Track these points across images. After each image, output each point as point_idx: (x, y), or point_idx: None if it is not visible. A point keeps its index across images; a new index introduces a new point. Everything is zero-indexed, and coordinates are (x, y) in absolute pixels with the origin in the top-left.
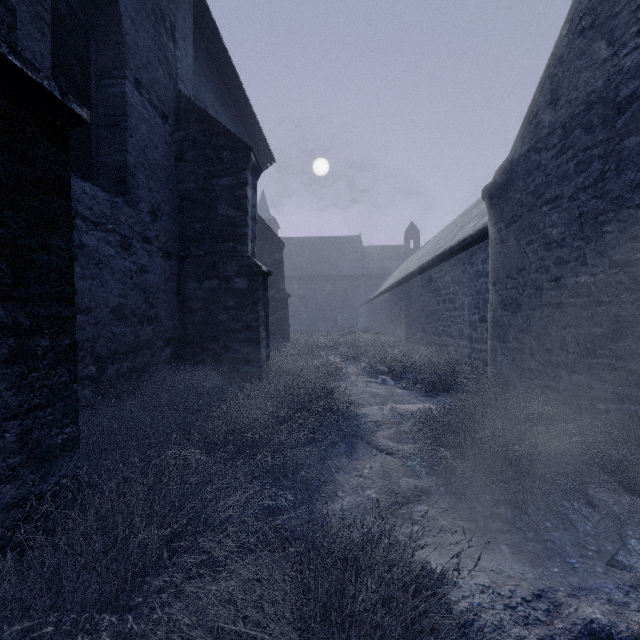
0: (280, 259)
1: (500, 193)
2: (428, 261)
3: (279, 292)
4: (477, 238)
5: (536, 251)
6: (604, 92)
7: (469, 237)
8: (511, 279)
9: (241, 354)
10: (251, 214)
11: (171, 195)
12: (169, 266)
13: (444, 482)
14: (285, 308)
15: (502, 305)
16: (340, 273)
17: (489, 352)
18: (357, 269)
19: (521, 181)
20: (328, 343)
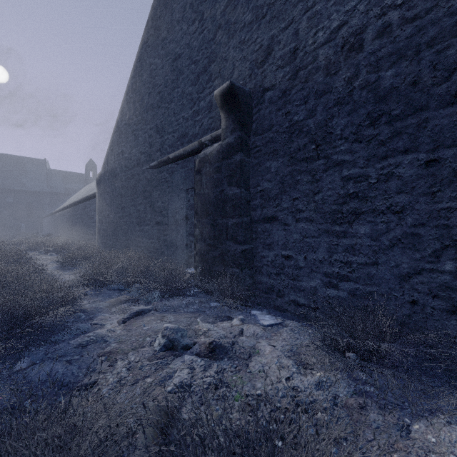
0: None
1: (99, 183)
2: (83, 198)
3: None
4: None
5: (105, 206)
6: (114, 169)
7: (96, 193)
8: (101, 213)
9: None
10: None
11: None
12: None
13: (61, 268)
14: None
15: (99, 222)
16: (24, 188)
17: (97, 238)
18: (42, 187)
19: (103, 182)
20: (14, 242)
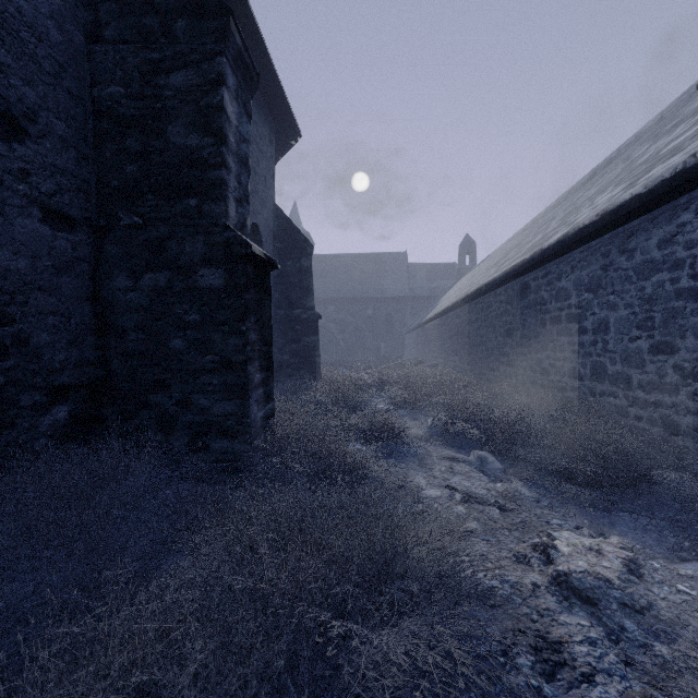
0: (307, 267)
1: None
2: (525, 261)
3: (306, 311)
4: (655, 198)
5: None
6: None
7: (632, 200)
8: None
9: (212, 416)
10: (236, 150)
11: (74, 105)
12: (67, 242)
13: None
14: (314, 333)
15: None
16: (383, 295)
17: None
18: (403, 290)
19: None
20: (372, 381)
